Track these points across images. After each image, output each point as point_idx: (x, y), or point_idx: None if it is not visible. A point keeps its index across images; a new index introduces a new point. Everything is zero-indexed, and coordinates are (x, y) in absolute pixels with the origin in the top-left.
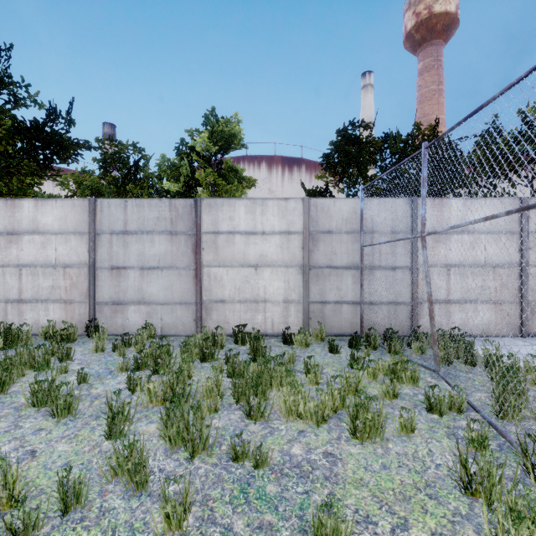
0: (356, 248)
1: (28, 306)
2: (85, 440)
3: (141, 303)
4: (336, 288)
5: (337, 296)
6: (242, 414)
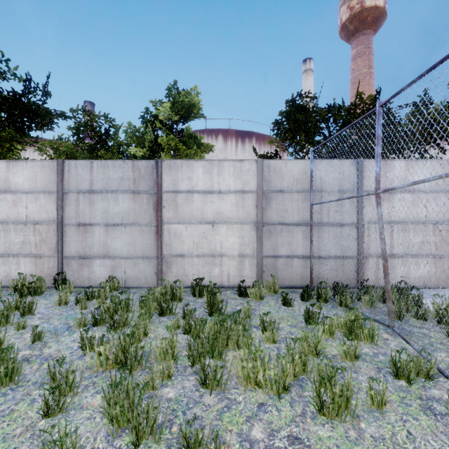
0: (306, 206)
1: (1, 260)
2: (19, 417)
3: (106, 257)
4: (287, 243)
5: (289, 251)
6: (197, 380)
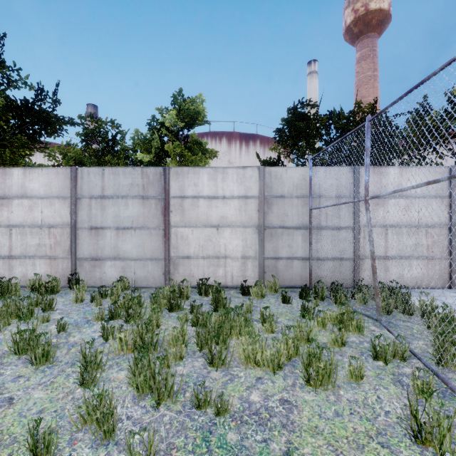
0: (305, 210)
1: (18, 261)
2: (59, 387)
3: (117, 259)
4: (287, 246)
5: (289, 253)
6: (205, 361)
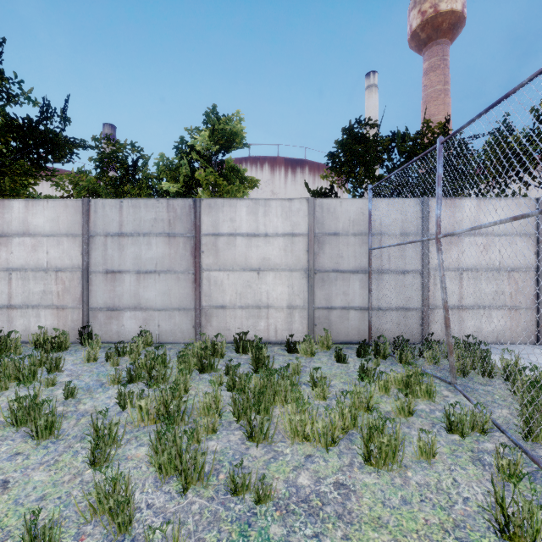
0: (364, 251)
1: (18, 312)
2: (65, 467)
3: (138, 309)
4: (342, 293)
5: (344, 302)
6: (243, 434)
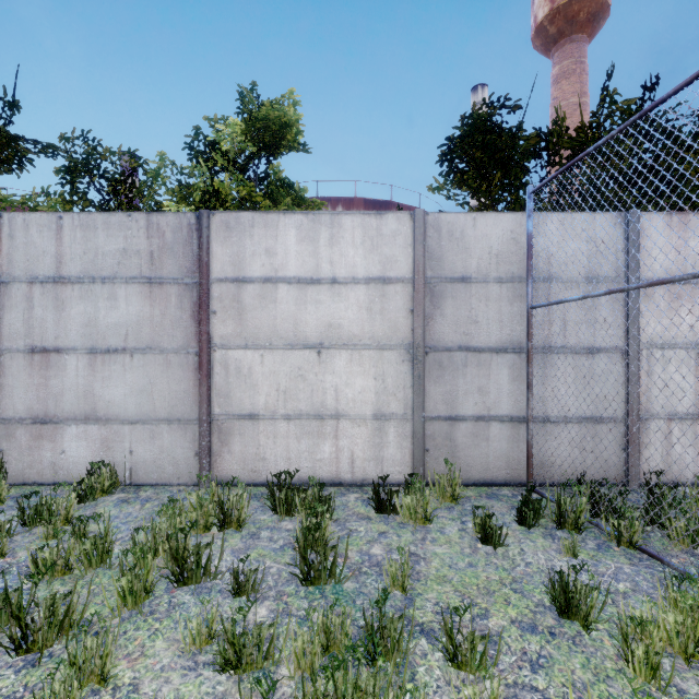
0: (517, 311)
1: None
2: None
3: (91, 421)
4: (477, 390)
5: (480, 407)
6: None
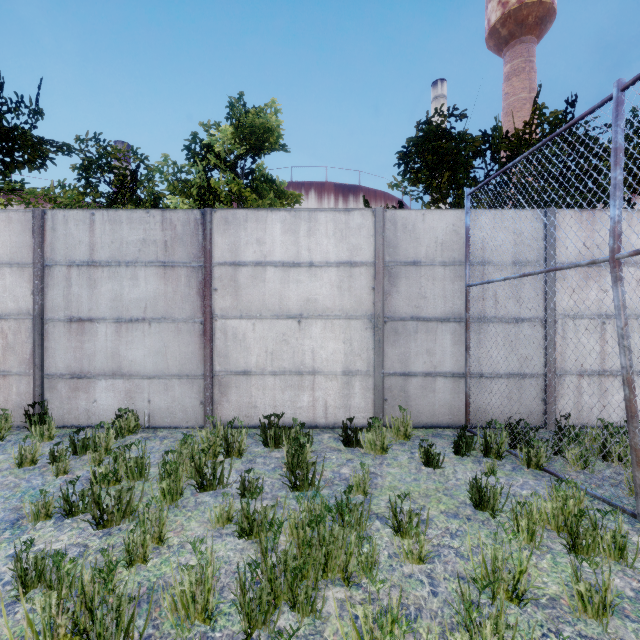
0: (457, 288)
1: None
2: None
3: (117, 376)
4: (426, 352)
5: (428, 365)
6: None
